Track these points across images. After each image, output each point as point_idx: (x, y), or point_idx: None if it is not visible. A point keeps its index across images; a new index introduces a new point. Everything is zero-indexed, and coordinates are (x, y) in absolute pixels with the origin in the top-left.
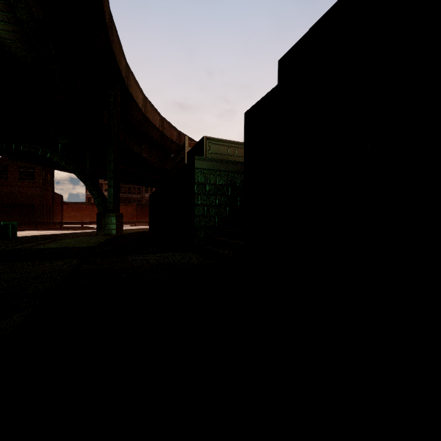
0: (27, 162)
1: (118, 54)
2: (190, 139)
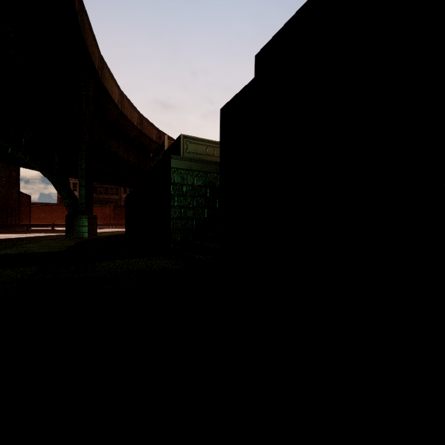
0: None
1: (90, 44)
2: (171, 139)
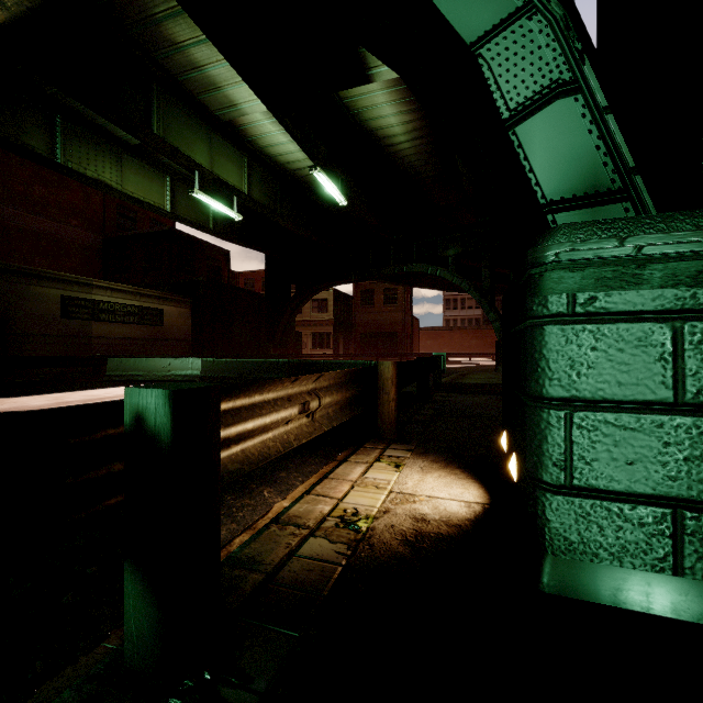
0: (392, 284)
1: None
2: None
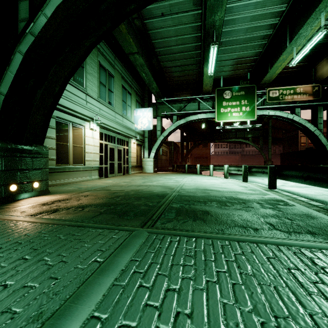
0: None
1: None
2: None
